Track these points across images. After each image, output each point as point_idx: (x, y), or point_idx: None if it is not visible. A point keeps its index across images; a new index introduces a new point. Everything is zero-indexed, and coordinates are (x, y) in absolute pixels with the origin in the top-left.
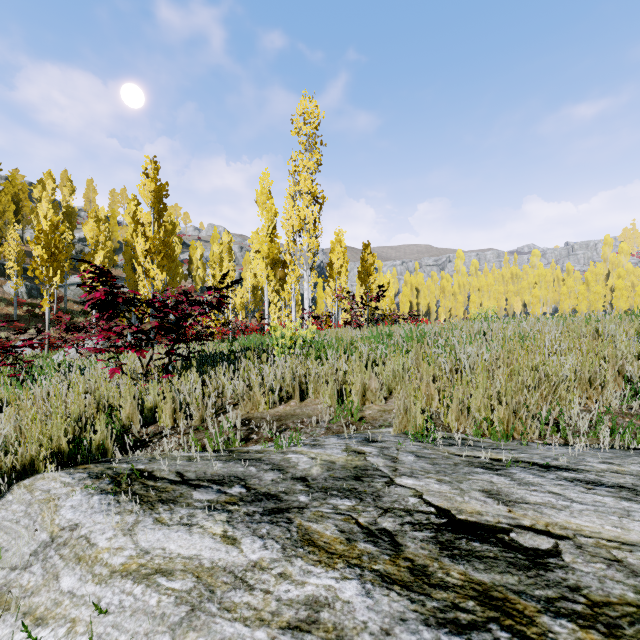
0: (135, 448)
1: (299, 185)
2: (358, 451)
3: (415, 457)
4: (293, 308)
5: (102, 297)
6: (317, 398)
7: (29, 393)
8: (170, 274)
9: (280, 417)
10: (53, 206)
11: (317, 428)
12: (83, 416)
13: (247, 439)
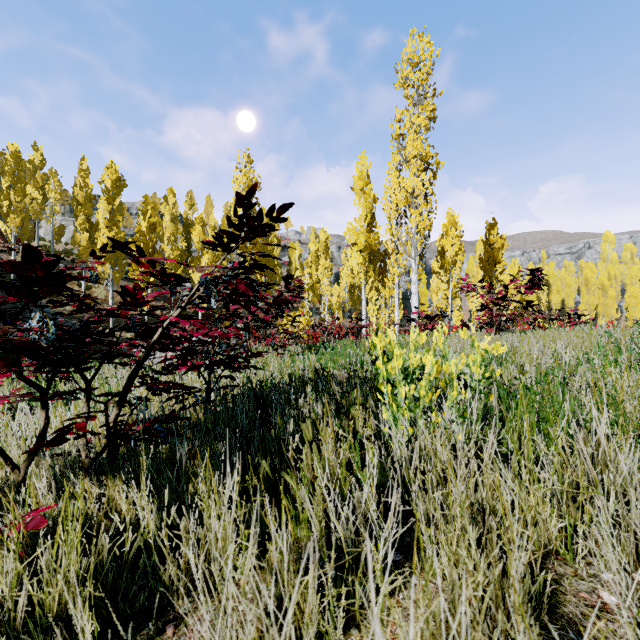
0: None
1: (405, 150)
2: None
3: None
4: (396, 306)
5: None
6: None
7: None
8: (268, 275)
9: None
10: (174, 218)
11: None
12: None
13: None
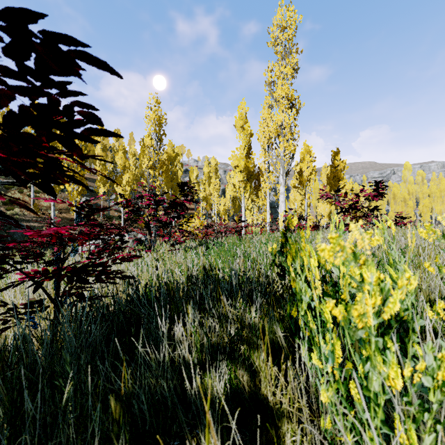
0: None
1: (275, 92)
2: None
3: None
4: (268, 212)
5: None
6: None
7: None
8: (173, 189)
9: None
10: (104, 147)
11: None
12: None
13: None
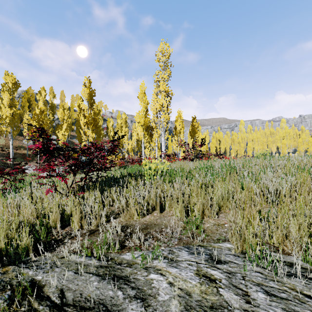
0: (49, 248)
1: (159, 87)
2: (208, 276)
3: (266, 295)
4: (156, 150)
5: (40, 147)
6: (171, 210)
7: (5, 202)
8: (97, 134)
9: (147, 226)
10: (45, 103)
11: (172, 238)
12: (20, 224)
13: (123, 245)
